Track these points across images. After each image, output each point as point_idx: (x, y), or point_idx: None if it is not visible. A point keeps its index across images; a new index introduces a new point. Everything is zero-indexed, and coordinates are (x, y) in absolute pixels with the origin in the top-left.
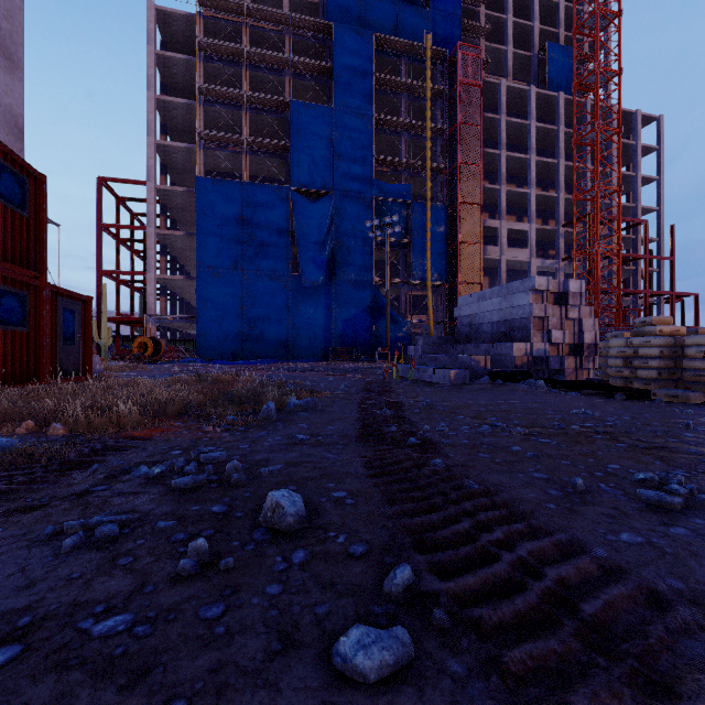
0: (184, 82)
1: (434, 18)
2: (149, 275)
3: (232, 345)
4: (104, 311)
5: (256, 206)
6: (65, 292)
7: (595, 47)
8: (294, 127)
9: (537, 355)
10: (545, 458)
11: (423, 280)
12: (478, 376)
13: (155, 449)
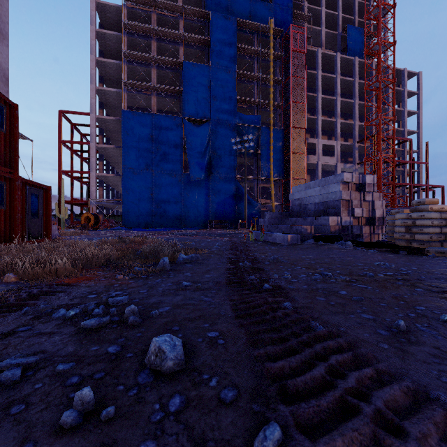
0: (114, 49)
1: (275, 9)
2: (91, 174)
3: (145, 218)
4: (62, 196)
5: (160, 129)
6: (32, 183)
7: (378, 28)
8: (185, 78)
9: (344, 224)
10: (367, 301)
11: (268, 177)
12: (306, 238)
13: (77, 294)
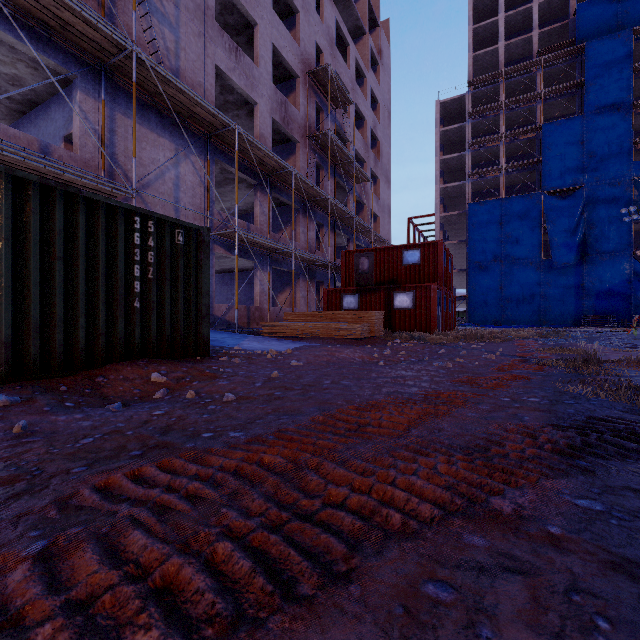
0: (455, 138)
1: None
2: None
3: (493, 314)
4: None
5: (512, 213)
6: (453, 296)
7: None
8: (545, 144)
9: None
10: None
11: None
12: None
13: None
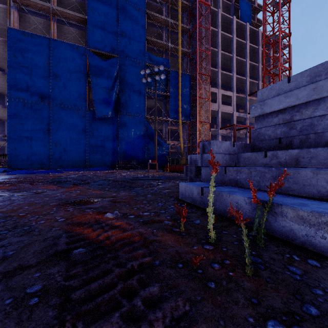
0: None
1: None
2: None
3: (40, 158)
4: None
5: (60, 57)
6: None
7: None
8: (90, 6)
9: None
10: None
11: (176, 119)
12: None
13: None
